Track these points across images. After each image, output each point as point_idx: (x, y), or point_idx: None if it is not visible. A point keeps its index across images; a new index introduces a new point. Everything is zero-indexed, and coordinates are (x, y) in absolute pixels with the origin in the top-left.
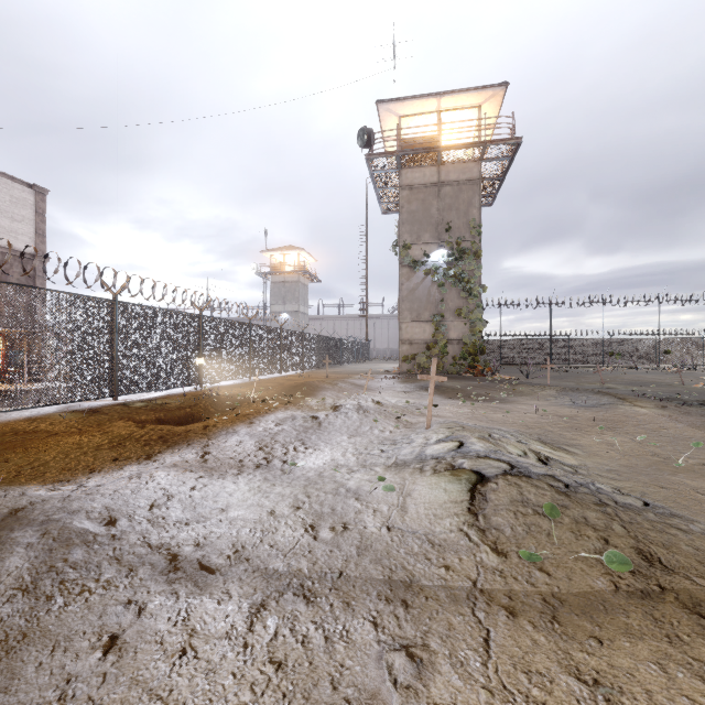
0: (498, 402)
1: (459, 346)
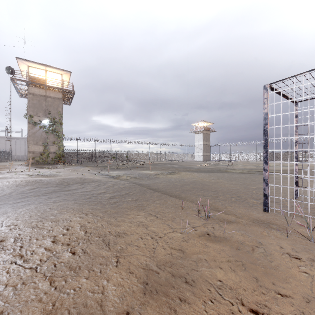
0: (57, 169)
1: (54, 154)
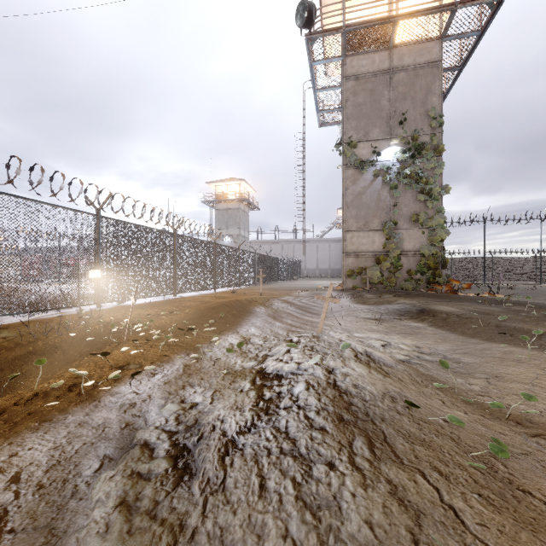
0: None
1: (416, 258)
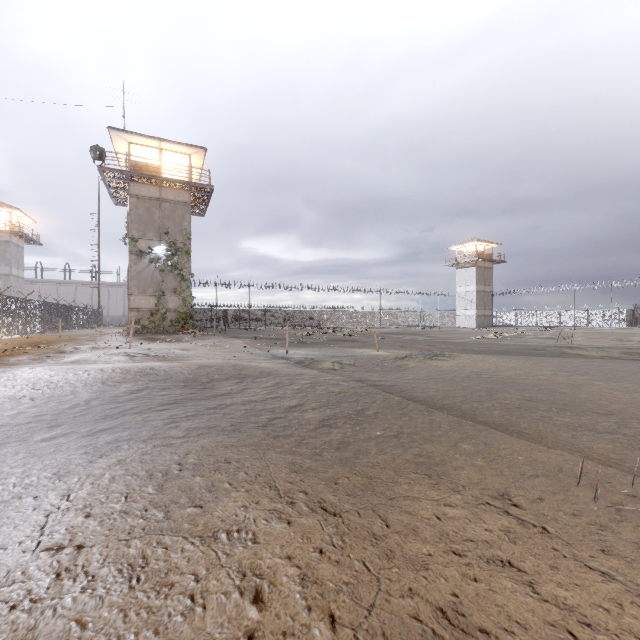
0: (182, 342)
1: (176, 313)
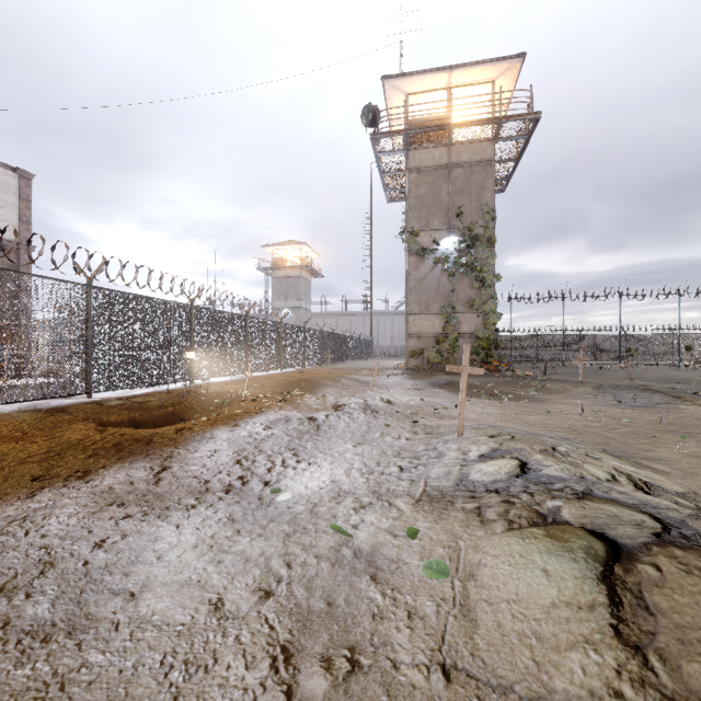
0: (527, 401)
1: (471, 340)
